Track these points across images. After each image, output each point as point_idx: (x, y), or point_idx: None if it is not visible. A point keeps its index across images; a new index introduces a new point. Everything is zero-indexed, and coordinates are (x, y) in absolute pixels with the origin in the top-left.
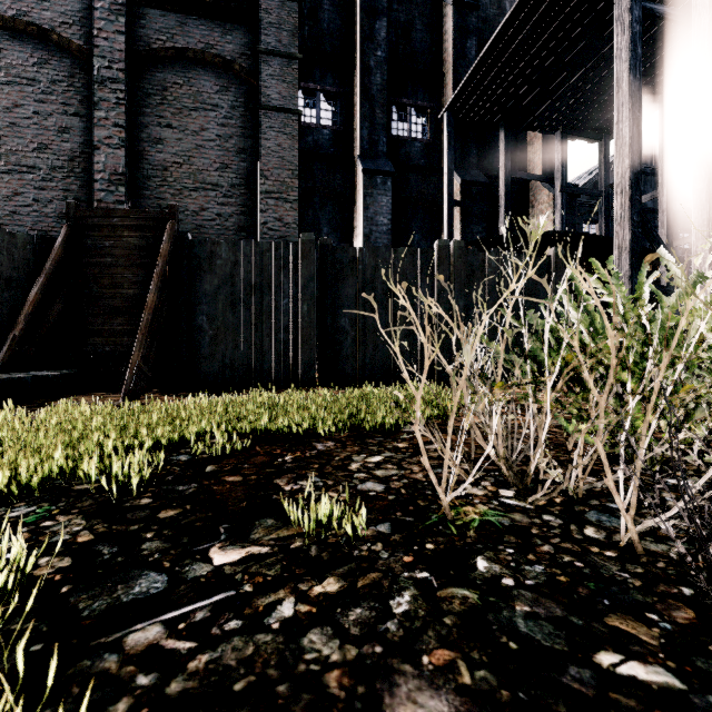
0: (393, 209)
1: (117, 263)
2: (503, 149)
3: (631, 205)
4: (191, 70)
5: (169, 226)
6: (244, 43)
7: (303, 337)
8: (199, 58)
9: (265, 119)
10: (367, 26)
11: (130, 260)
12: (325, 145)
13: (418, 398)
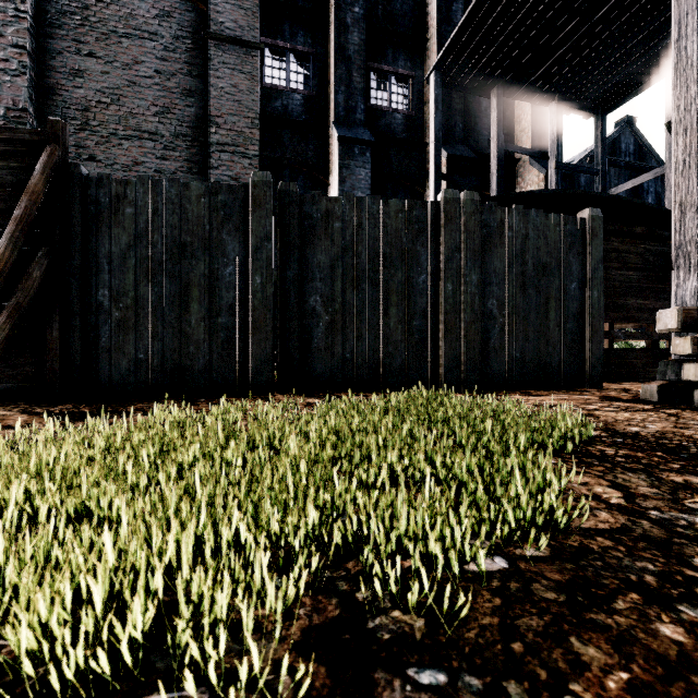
0: (371, 186)
1: None
2: (495, 118)
3: None
4: None
5: (46, 150)
6: None
7: (254, 322)
8: None
9: (217, 52)
10: None
11: None
12: (296, 111)
13: None
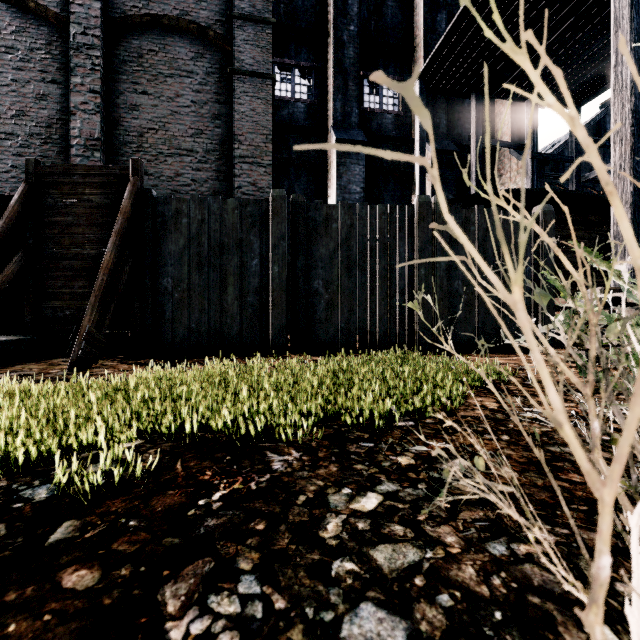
0: (365, 179)
1: (78, 222)
2: (474, 117)
3: (633, 154)
4: (167, 37)
5: (131, 182)
6: (218, 10)
7: (273, 300)
8: (174, 24)
9: (239, 84)
10: (340, 1)
11: (92, 219)
12: (300, 117)
13: (606, 500)
